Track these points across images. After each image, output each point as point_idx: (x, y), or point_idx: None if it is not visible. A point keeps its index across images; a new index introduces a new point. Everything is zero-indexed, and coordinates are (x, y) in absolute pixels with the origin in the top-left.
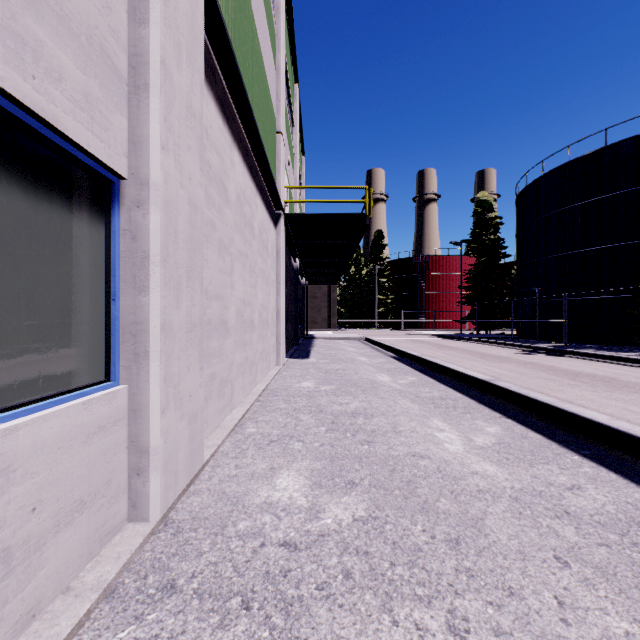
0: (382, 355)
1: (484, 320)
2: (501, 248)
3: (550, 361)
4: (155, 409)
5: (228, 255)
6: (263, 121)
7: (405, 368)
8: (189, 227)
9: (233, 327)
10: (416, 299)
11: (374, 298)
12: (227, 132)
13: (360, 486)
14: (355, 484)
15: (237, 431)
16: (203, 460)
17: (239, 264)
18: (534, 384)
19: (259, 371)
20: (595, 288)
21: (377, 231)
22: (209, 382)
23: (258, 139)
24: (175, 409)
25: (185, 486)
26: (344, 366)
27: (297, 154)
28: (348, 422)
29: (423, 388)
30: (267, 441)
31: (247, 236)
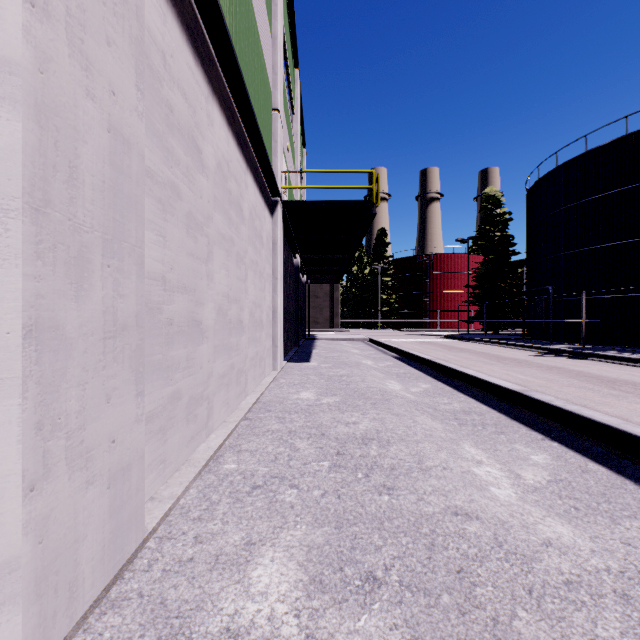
0: (388, 357)
1: (493, 320)
2: (510, 245)
3: (575, 365)
4: (9, 487)
5: (203, 236)
6: (256, 89)
7: (415, 373)
8: (110, 169)
9: (211, 329)
10: (420, 298)
11: (377, 297)
12: (201, 76)
13: (386, 587)
14: (377, 582)
15: (210, 468)
16: (144, 531)
17: (221, 250)
18: (571, 394)
19: (250, 380)
20: (614, 286)
21: (380, 229)
22: (169, 405)
23: (246, 100)
24: (70, 473)
25: (99, 592)
26: (349, 371)
27: (297, 143)
28: (358, 453)
29: (440, 398)
30: (248, 487)
31: (233, 218)
